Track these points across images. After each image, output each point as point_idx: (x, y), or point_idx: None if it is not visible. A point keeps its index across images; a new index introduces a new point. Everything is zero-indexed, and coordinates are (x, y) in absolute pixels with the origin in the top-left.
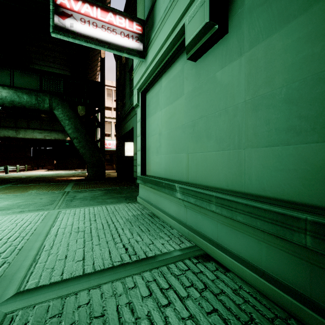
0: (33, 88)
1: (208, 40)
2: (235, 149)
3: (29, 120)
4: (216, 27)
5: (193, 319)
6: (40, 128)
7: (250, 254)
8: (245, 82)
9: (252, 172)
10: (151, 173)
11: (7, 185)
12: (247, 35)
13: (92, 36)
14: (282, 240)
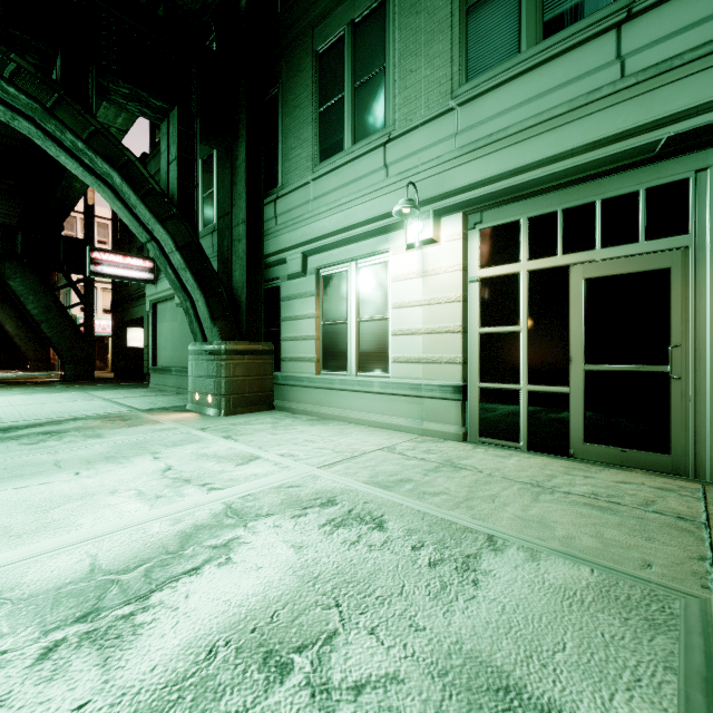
0: None
1: None
2: None
3: None
4: None
5: (167, 397)
6: None
7: None
8: None
9: None
10: (161, 365)
11: None
12: None
13: (116, 275)
14: None
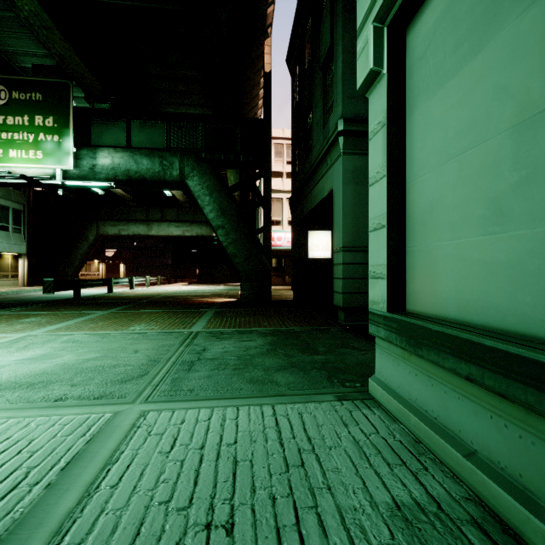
0: (158, 147)
1: None
2: None
3: (164, 209)
4: None
5: None
6: (177, 220)
7: None
8: None
9: None
10: (443, 310)
11: (114, 309)
12: None
13: None
14: None
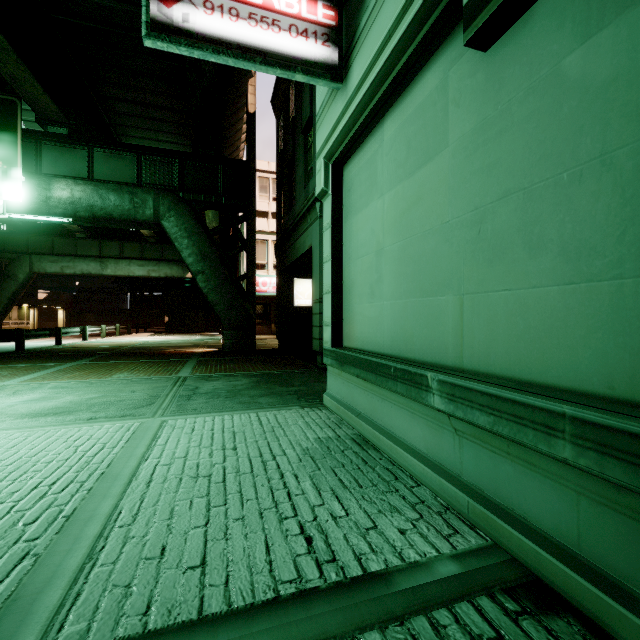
0: (127, 181)
1: None
2: None
3: (123, 243)
4: None
5: None
6: (141, 257)
7: None
8: None
9: None
10: (356, 344)
11: (81, 361)
12: None
13: (228, 40)
14: None
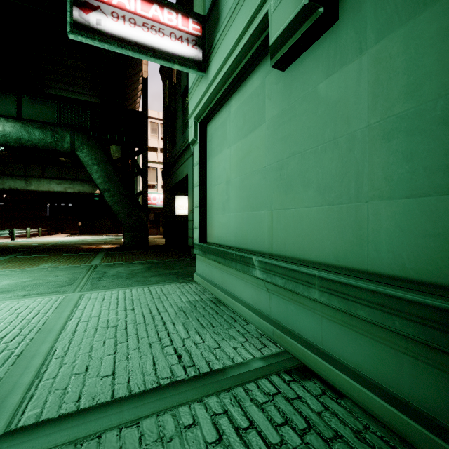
0: (49, 121)
1: (306, 34)
2: (351, 202)
3: (44, 166)
4: (320, 10)
5: None
6: (59, 177)
7: (381, 372)
8: (369, 95)
9: (380, 239)
10: (215, 240)
11: (12, 255)
12: (372, 20)
13: (128, 39)
14: (442, 354)
